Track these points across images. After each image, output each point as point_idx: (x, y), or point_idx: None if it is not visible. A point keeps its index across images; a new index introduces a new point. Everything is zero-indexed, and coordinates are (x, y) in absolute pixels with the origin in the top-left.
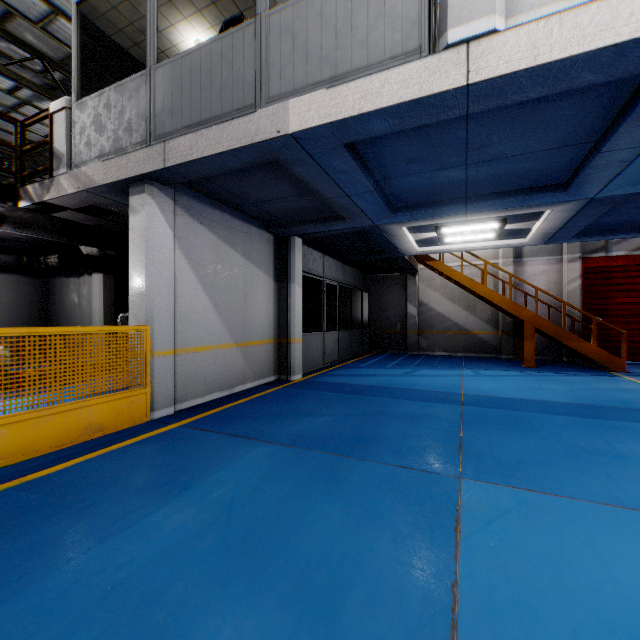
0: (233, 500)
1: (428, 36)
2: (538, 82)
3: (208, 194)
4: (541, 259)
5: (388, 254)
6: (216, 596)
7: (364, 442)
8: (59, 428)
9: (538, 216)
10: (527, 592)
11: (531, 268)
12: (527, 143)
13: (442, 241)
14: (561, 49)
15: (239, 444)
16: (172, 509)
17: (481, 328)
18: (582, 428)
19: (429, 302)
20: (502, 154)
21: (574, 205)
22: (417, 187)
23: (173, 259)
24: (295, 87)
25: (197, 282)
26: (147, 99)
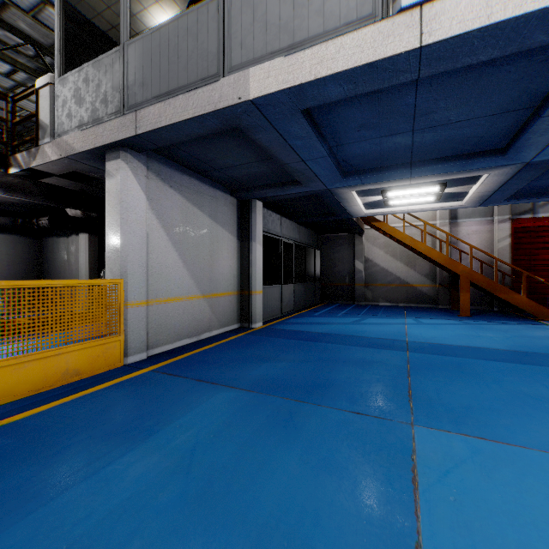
0: (195, 447)
1: (382, 2)
2: (489, 43)
3: (177, 161)
4: (474, 220)
5: (338, 216)
6: None
7: (319, 387)
8: (38, 373)
9: (475, 180)
10: None
11: (465, 228)
12: (471, 109)
13: (387, 204)
14: (515, 8)
15: (203, 389)
16: (136, 456)
17: (420, 281)
18: (522, 374)
19: (374, 258)
20: (447, 120)
21: (510, 169)
22: (367, 153)
23: (145, 219)
24: (255, 56)
25: (167, 240)
26: (121, 73)
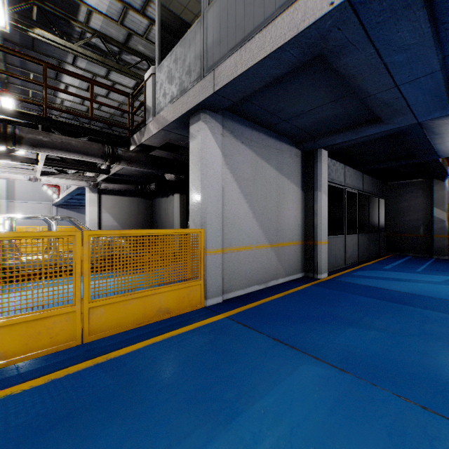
0: None
1: None
2: None
3: (248, 117)
4: None
5: (418, 158)
6: None
7: None
8: (139, 309)
9: None
10: None
11: None
12: None
13: None
14: None
15: (283, 353)
16: None
17: None
18: None
19: None
20: None
21: None
22: None
23: (221, 173)
24: None
25: (239, 192)
26: (201, 41)
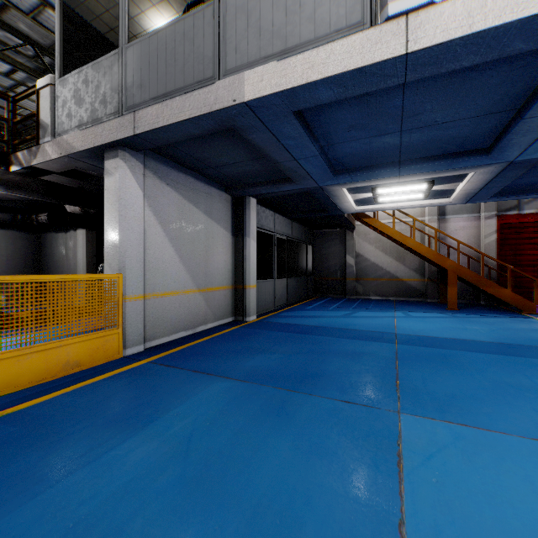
0: (192, 433)
1: (370, 10)
2: (472, 50)
3: (174, 159)
4: (462, 216)
5: (330, 212)
6: (172, 534)
7: (311, 378)
8: (40, 365)
9: (462, 178)
10: (472, 532)
11: (453, 224)
12: (456, 111)
13: (377, 201)
14: (495, 18)
15: (199, 379)
16: (136, 442)
17: (410, 276)
18: (505, 365)
19: (365, 253)
20: (433, 121)
21: (495, 168)
22: (357, 152)
23: (143, 215)
24: (249, 60)
25: (164, 236)
26: (119, 75)
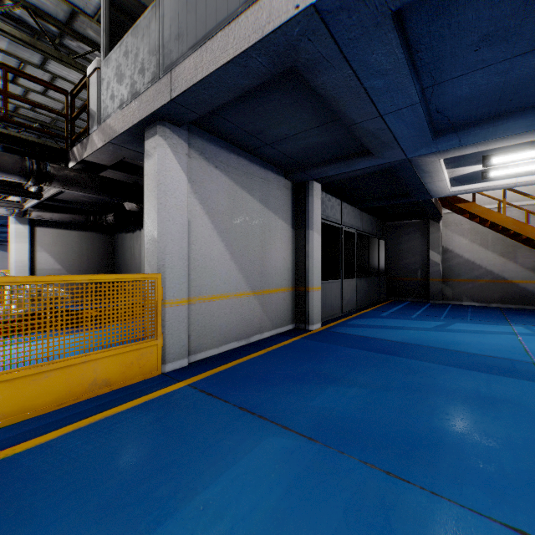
0: None
1: None
2: None
3: (223, 136)
4: None
5: (413, 197)
6: None
7: (422, 446)
8: (60, 384)
9: None
10: None
11: None
12: None
13: (485, 176)
14: None
15: (247, 426)
16: None
17: (523, 277)
18: None
19: (455, 248)
20: None
21: None
22: (478, 93)
23: (186, 204)
24: None
25: (212, 228)
26: (156, 32)
